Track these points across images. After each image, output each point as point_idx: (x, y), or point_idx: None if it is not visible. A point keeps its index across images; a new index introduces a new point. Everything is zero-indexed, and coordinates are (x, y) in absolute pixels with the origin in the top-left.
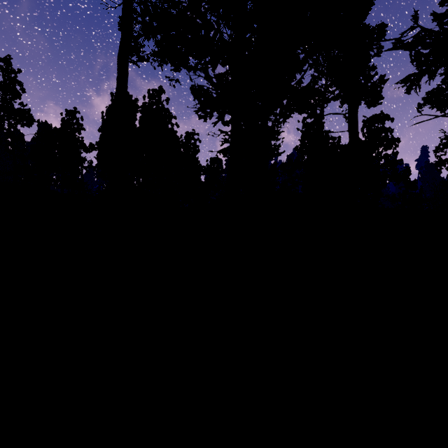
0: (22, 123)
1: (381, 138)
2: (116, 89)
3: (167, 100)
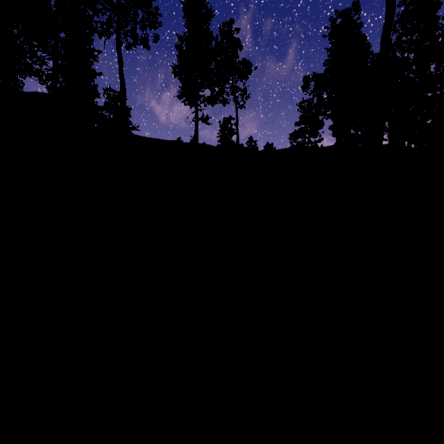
0: None
1: None
2: None
3: None
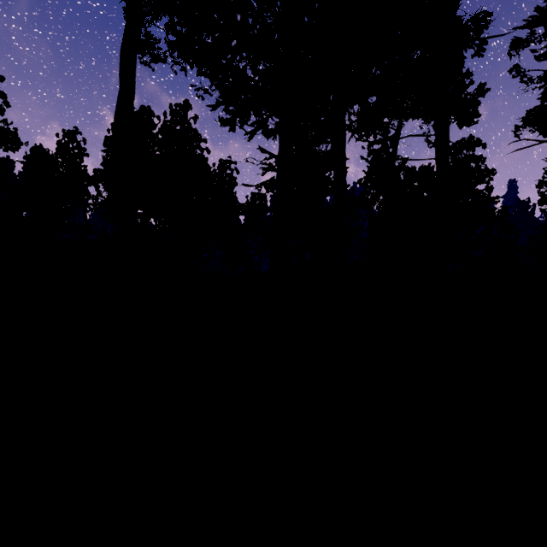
0: (5, 147)
1: (470, 169)
2: (118, 98)
3: (195, 118)
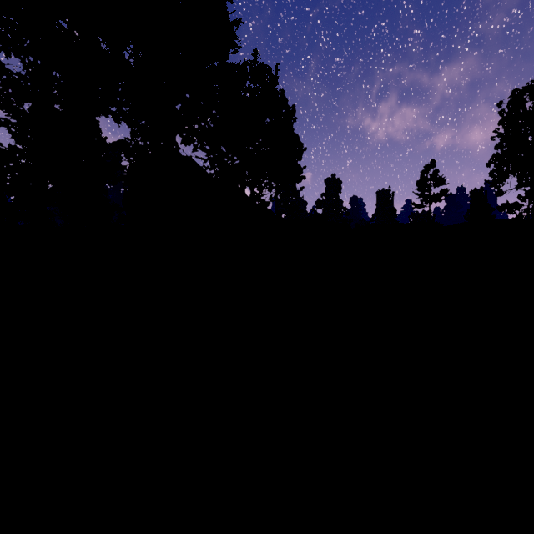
0: None
1: None
2: None
3: None
